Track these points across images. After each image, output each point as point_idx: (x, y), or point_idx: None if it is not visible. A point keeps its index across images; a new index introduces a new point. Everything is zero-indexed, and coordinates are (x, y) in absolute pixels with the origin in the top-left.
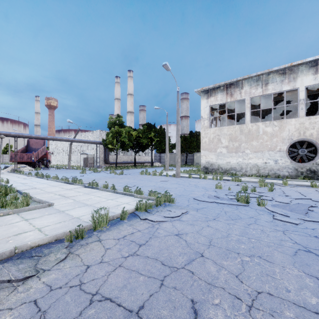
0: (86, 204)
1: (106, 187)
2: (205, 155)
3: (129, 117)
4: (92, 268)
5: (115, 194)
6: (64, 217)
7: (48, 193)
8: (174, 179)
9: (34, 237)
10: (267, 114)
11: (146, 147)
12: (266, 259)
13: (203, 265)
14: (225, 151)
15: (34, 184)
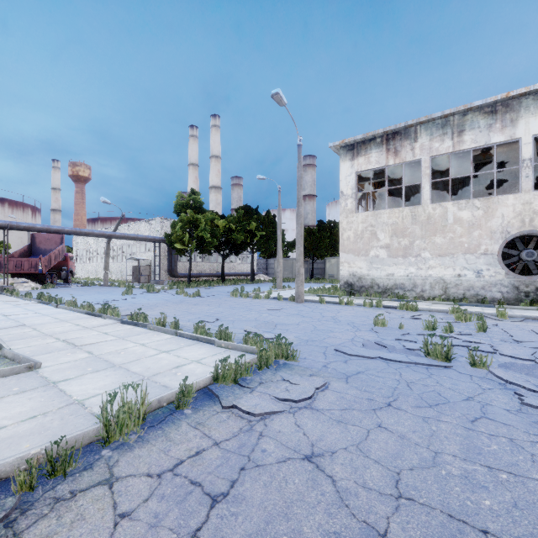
0: (112, 363)
1: (163, 324)
2: (348, 262)
3: (214, 197)
4: None
5: (178, 338)
6: (50, 401)
7: (43, 336)
8: (293, 305)
9: None
10: (454, 190)
11: (242, 247)
12: None
13: None
14: (384, 255)
15: (26, 317)
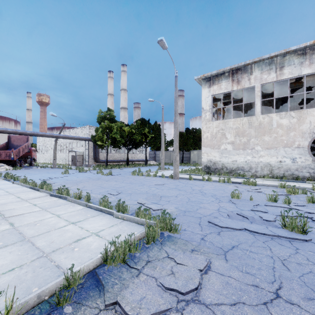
0: (23, 236)
1: (79, 197)
2: (207, 153)
3: (123, 114)
4: None
5: (87, 209)
6: None
7: None
8: (172, 181)
9: None
10: (270, 108)
11: (139, 144)
12: None
13: None
14: (230, 148)
15: None
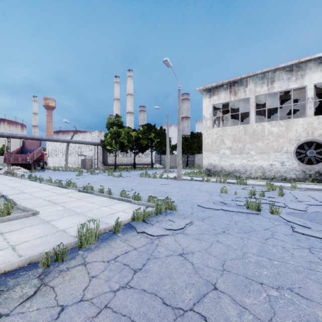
0: (76, 212)
1: (102, 192)
2: (208, 157)
3: (129, 118)
4: (67, 311)
5: (111, 199)
6: (47, 230)
7: (36, 198)
8: (175, 182)
9: (3, 258)
10: (270, 114)
11: (146, 148)
12: (300, 293)
13: (218, 305)
14: (228, 153)
15: (24, 188)
